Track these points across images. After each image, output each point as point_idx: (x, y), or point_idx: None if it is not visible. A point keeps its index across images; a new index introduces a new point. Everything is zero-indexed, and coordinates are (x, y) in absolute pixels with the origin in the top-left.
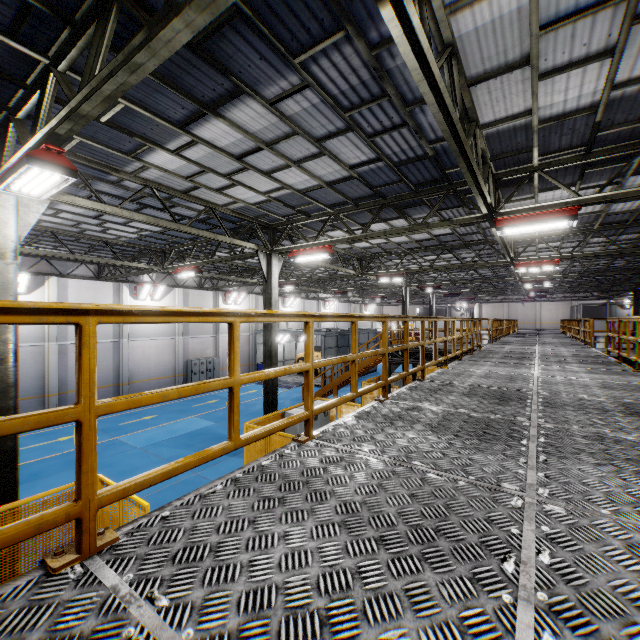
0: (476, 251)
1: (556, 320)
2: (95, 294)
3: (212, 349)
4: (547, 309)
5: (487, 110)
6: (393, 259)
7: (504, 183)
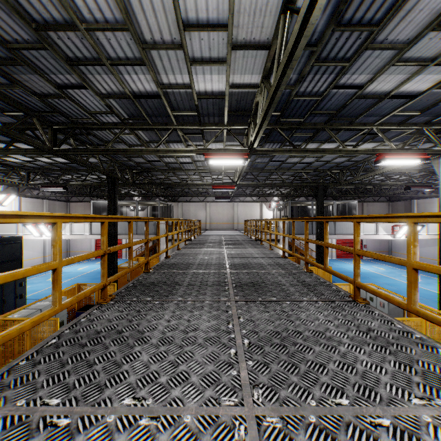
0: None
1: None
2: None
3: None
4: None
5: (273, 1)
6: None
7: None
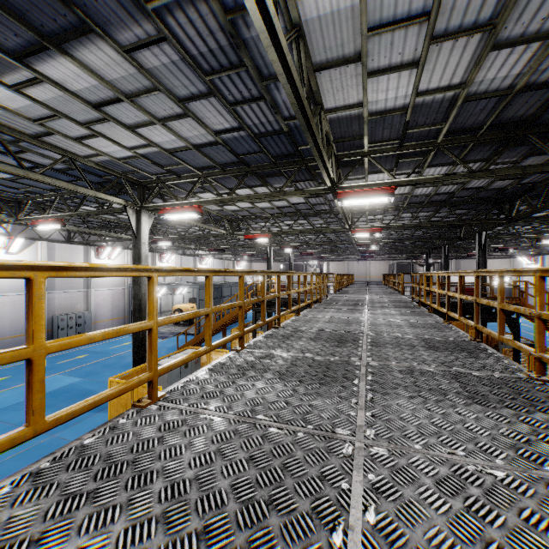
0: (324, 219)
1: (380, 274)
2: None
3: (83, 304)
4: (374, 266)
5: (330, 97)
6: (259, 222)
7: (344, 163)
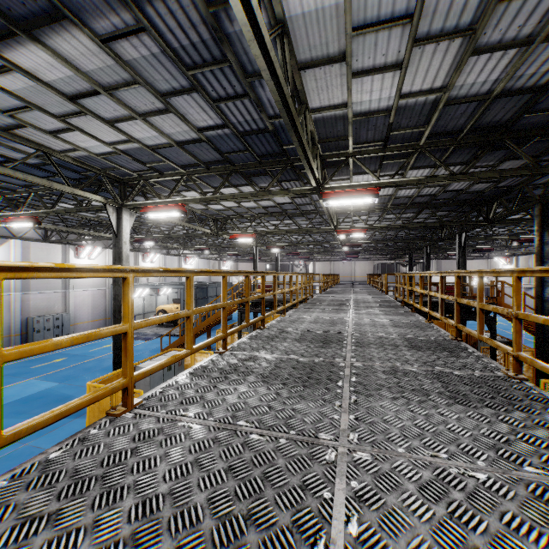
0: (310, 219)
1: (364, 274)
2: None
3: (61, 305)
4: (359, 266)
5: (314, 96)
6: (245, 222)
7: (329, 164)
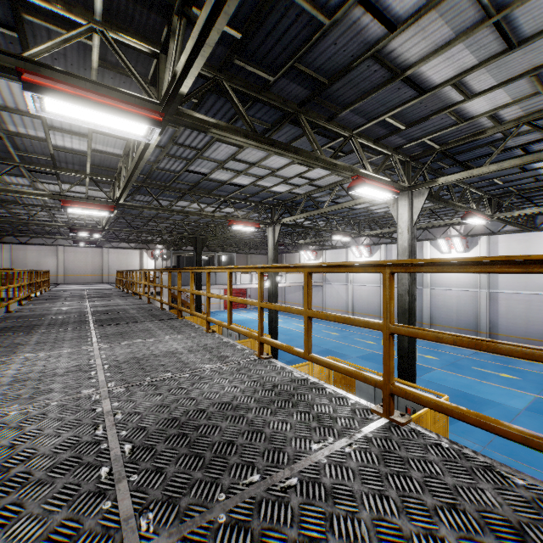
0: None
1: None
2: (526, 246)
3: None
4: None
5: None
6: None
7: (162, 0)
